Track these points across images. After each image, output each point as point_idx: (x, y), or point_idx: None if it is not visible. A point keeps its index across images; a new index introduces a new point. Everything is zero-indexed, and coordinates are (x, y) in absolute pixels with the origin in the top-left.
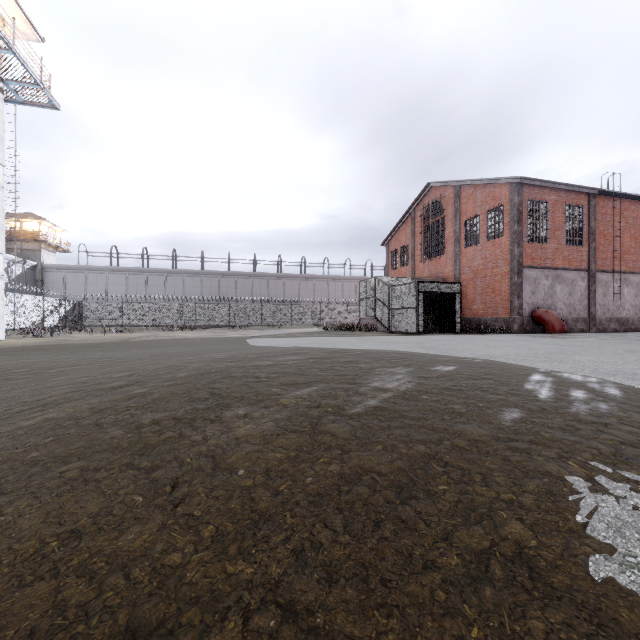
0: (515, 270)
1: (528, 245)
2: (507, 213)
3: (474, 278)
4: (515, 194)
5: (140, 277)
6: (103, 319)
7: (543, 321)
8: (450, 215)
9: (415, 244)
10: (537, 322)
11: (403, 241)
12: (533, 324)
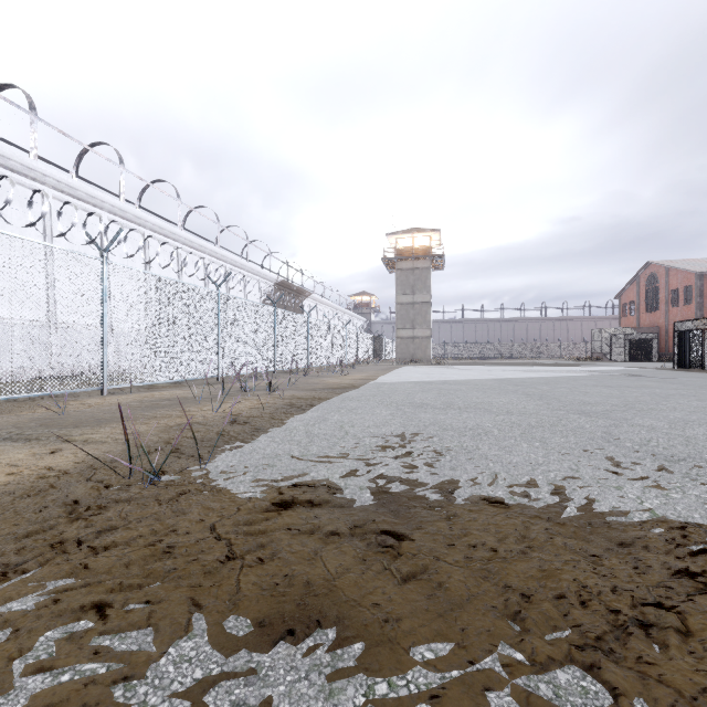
0: None
1: None
2: (694, 290)
3: None
4: (697, 280)
5: None
6: None
7: None
8: (662, 285)
9: (639, 301)
10: None
11: (631, 297)
12: None
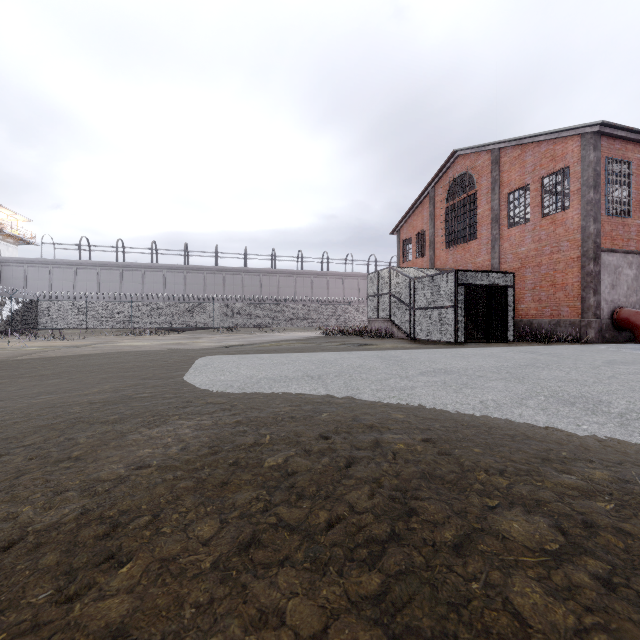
0: (590, 254)
1: (607, 220)
2: (576, 176)
3: (521, 268)
4: (590, 148)
5: (114, 272)
6: (63, 321)
7: (632, 326)
8: (485, 189)
9: (435, 229)
10: (620, 327)
11: (419, 227)
12: (613, 330)
